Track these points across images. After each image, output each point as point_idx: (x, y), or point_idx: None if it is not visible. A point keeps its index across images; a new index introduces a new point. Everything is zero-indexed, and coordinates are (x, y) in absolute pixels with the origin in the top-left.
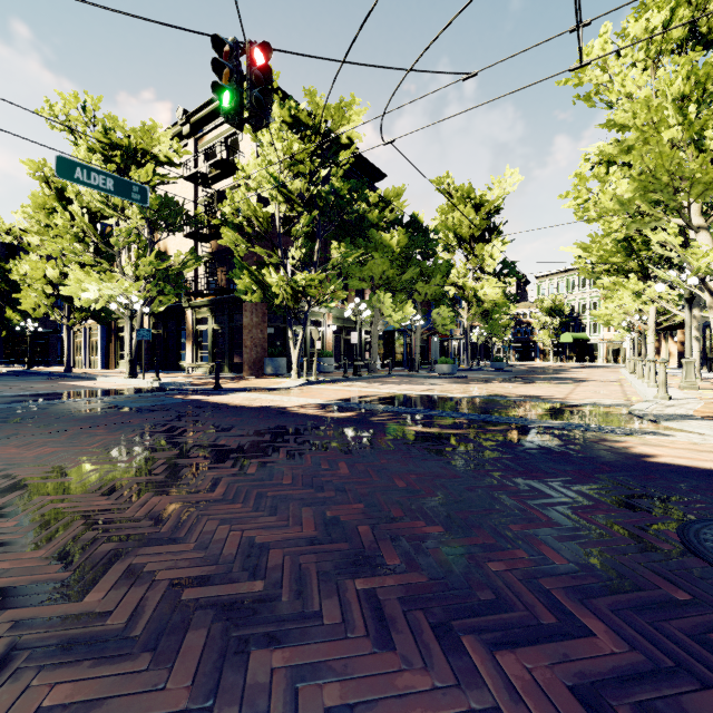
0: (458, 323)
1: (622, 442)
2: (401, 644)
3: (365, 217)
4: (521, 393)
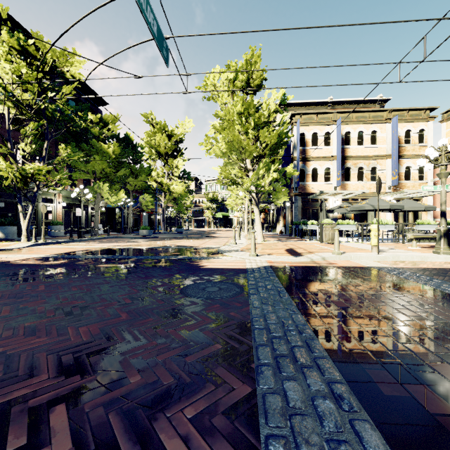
0: (160, 204)
1: (200, 262)
2: (39, 334)
3: (89, 130)
4: (180, 244)
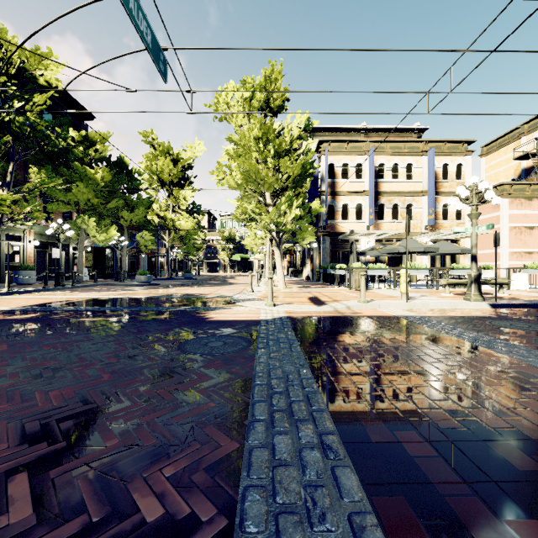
0: (164, 244)
1: (206, 314)
2: None
3: (70, 151)
4: (186, 293)
